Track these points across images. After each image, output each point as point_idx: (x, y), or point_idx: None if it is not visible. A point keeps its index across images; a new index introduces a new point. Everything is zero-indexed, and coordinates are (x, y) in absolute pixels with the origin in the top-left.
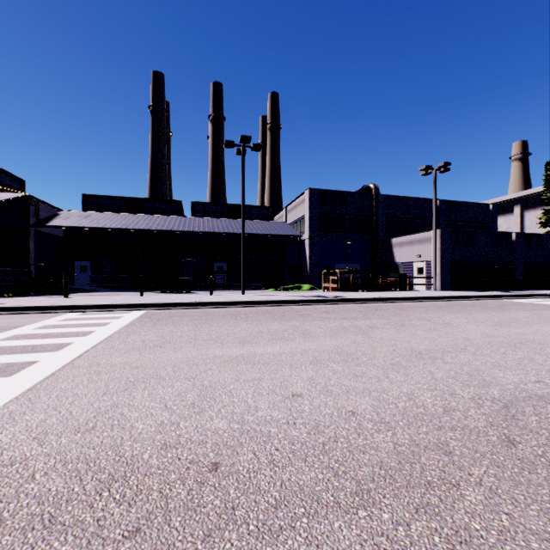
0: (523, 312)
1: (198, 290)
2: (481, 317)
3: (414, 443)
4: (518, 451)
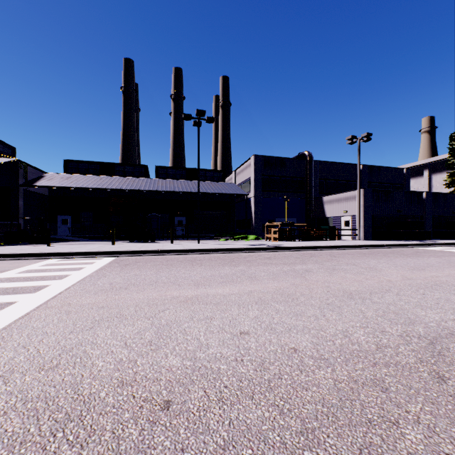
0: (435, 258)
1: (161, 240)
2: (400, 262)
3: (352, 380)
4: (449, 387)
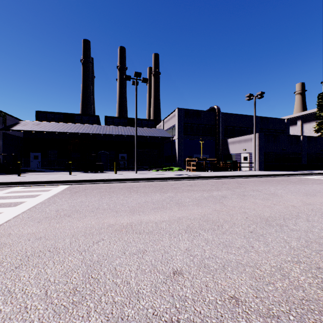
0: (317, 185)
1: (109, 171)
2: (293, 189)
3: None
4: None
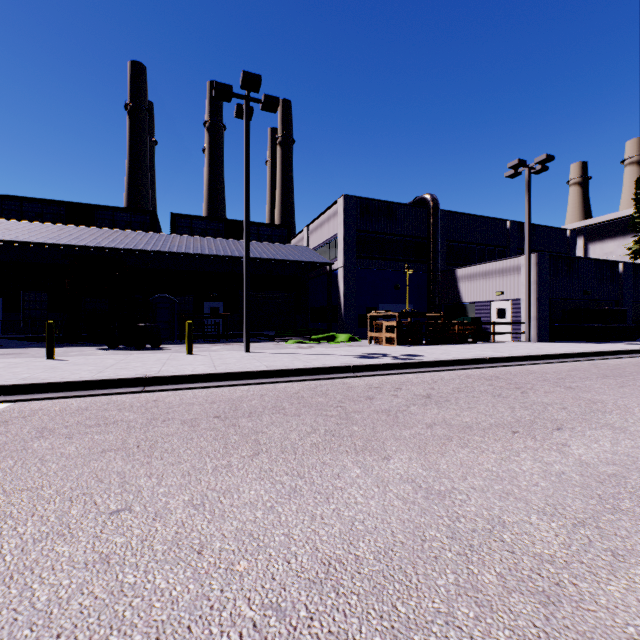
0: None
1: (176, 344)
2: None
3: None
4: None
